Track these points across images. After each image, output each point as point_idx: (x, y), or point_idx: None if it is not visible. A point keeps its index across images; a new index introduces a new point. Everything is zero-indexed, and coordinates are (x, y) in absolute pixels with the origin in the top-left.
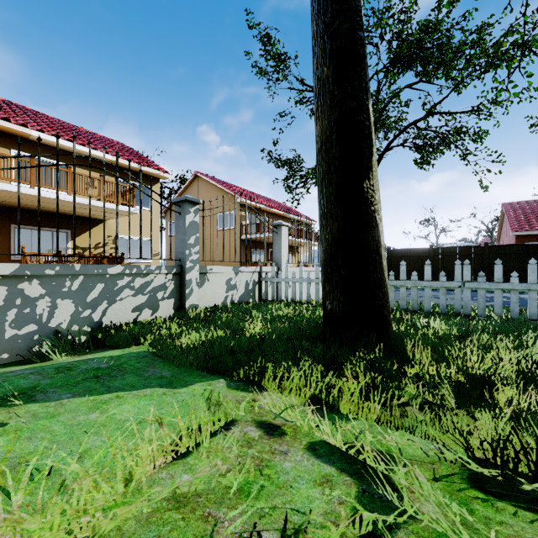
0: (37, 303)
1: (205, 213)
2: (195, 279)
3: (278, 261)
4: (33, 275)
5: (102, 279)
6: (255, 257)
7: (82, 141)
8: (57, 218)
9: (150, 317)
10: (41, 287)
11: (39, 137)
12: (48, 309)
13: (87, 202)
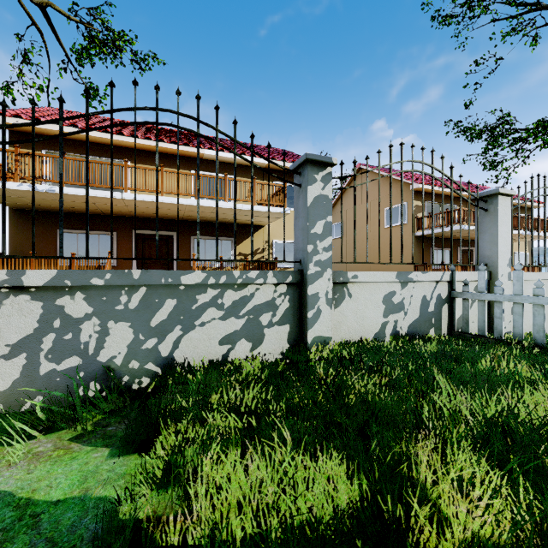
0: (81, 327)
1: (369, 210)
2: (324, 294)
3: (489, 260)
4: (76, 286)
5: (173, 292)
6: (436, 259)
7: (244, 152)
8: (111, 203)
9: (249, 353)
10: (87, 304)
11: (87, 89)
12: (96, 336)
13: (241, 207)
